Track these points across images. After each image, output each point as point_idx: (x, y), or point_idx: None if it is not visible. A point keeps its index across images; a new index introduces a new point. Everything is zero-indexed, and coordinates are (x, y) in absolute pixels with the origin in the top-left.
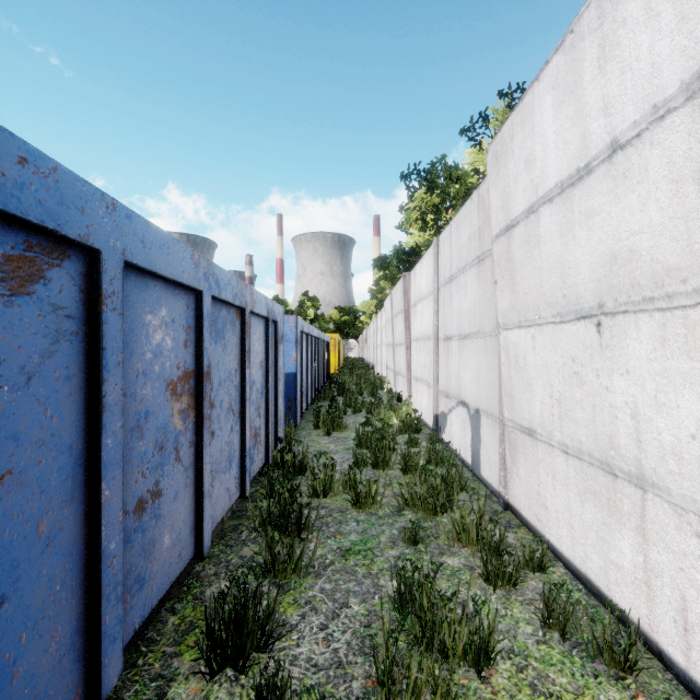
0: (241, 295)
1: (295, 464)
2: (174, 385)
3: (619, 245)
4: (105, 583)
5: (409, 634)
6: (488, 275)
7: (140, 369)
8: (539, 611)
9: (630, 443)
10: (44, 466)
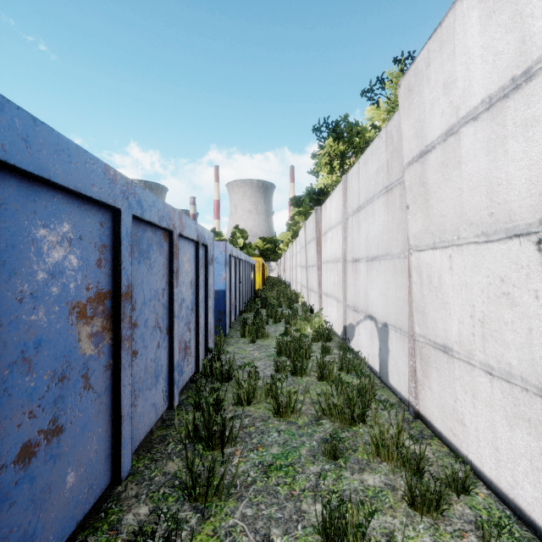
0: (168, 218)
1: (223, 372)
2: (82, 307)
3: None
4: None
5: None
6: (396, 202)
7: (27, 291)
8: None
9: None
10: None
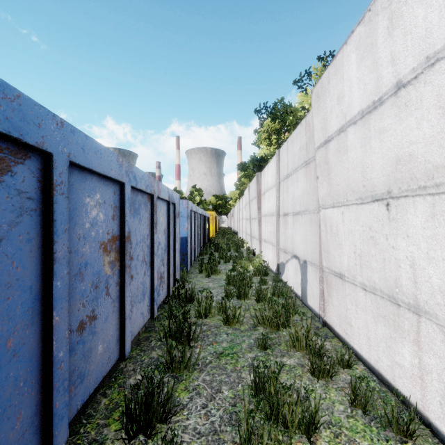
0: (151, 186)
1: (187, 296)
2: (105, 245)
3: (402, 151)
4: (55, 380)
5: (262, 411)
6: (312, 173)
7: (81, 234)
8: (348, 395)
9: (409, 284)
10: (11, 301)
